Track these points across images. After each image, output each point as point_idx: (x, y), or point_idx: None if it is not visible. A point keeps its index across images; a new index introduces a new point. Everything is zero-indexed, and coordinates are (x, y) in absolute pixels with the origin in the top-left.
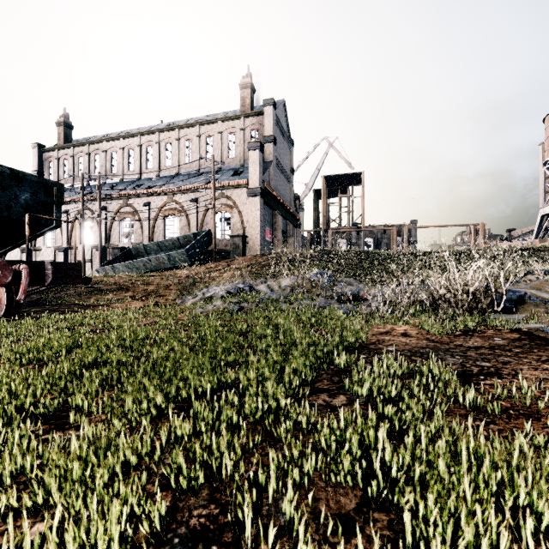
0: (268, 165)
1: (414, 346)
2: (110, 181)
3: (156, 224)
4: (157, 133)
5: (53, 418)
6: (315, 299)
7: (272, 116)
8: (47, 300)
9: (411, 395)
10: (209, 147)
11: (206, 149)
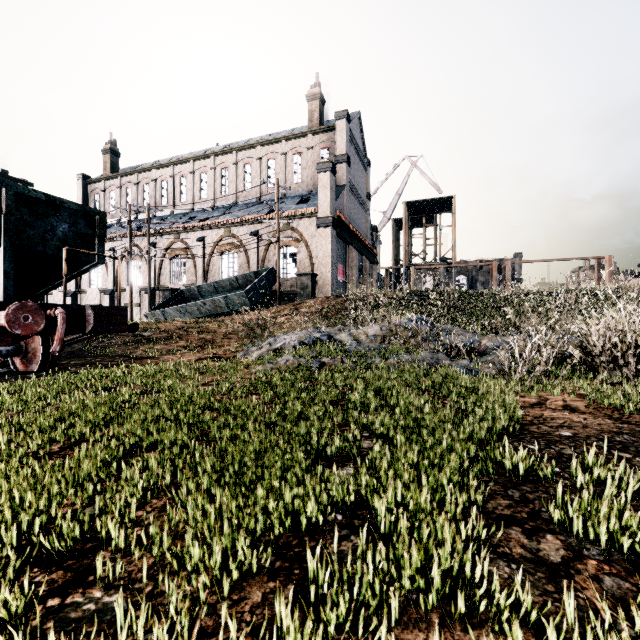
0: (341, 189)
1: (599, 429)
2: (160, 214)
3: (211, 262)
4: (212, 157)
5: (72, 553)
6: (417, 353)
7: (345, 131)
8: (89, 351)
9: None
10: (271, 171)
11: (267, 174)
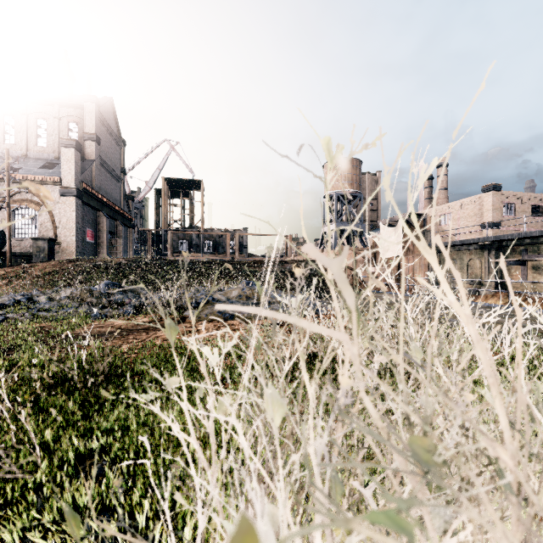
0: (89, 164)
1: (102, 332)
2: None
3: None
4: None
5: None
6: (79, 307)
7: (94, 114)
8: None
9: (51, 351)
10: (9, 127)
11: (3, 129)
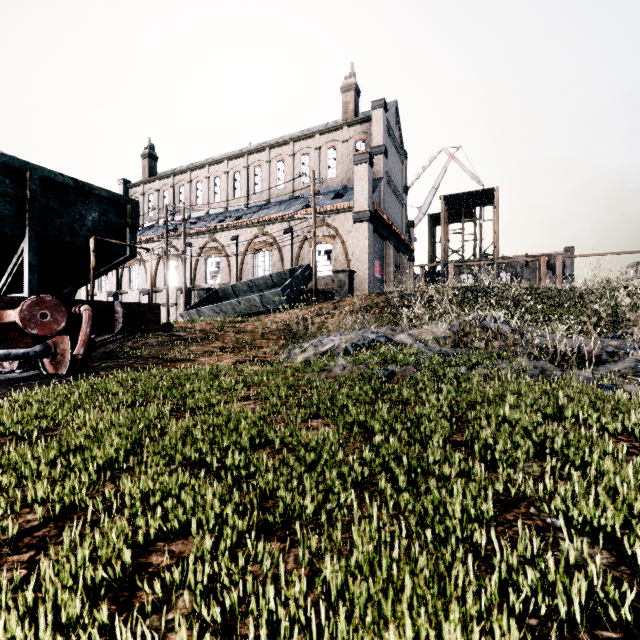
0: (378, 182)
1: None
2: (195, 215)
3: (245, 261)
4: (245, 156)
5: None
6: (515, 361)
7: (382, 121)
8: (123, 351)
9: None
10: (305, 167)
11: (301, 170)
